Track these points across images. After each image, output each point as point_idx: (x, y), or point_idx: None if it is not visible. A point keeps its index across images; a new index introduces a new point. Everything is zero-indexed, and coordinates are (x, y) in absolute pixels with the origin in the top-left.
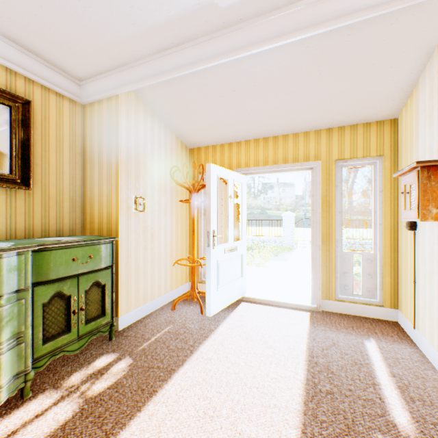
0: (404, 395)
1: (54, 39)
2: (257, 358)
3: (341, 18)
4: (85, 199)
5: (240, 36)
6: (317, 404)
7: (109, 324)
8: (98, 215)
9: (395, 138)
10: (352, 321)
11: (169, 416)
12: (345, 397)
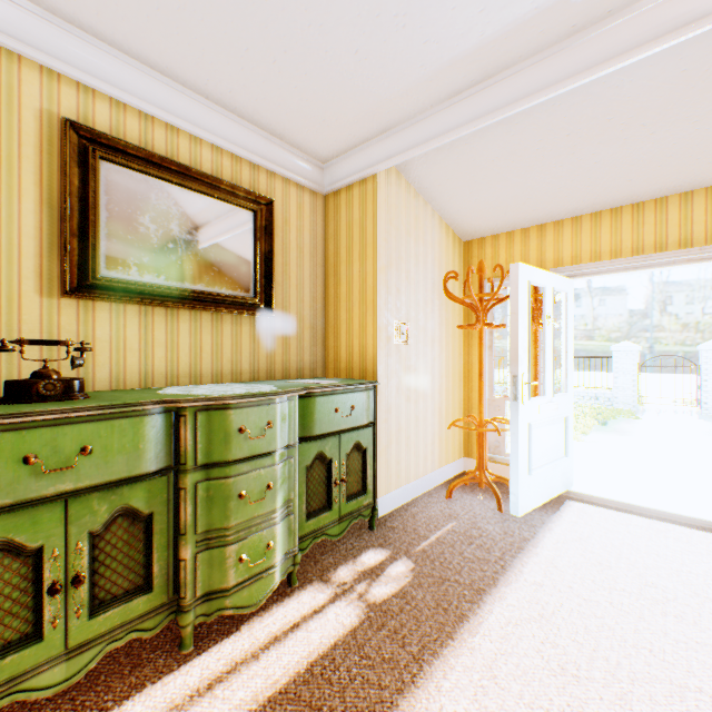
0: None
1: (308, 113)
2: (632, 600)
3: None
4: (327, 327)
5: (603, 40)
6: None
7: (370, 507)
8: (346, 349)
9: None
10: None
11: (501, 657)
12: None
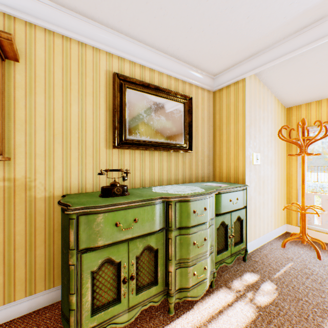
0: None
1: (212, 53)
2: None
3: None
4: (214, 156)
5: None
6: None
7: (244, 249)
8: (226, 167)
9: None
10: None
11: None
12: None
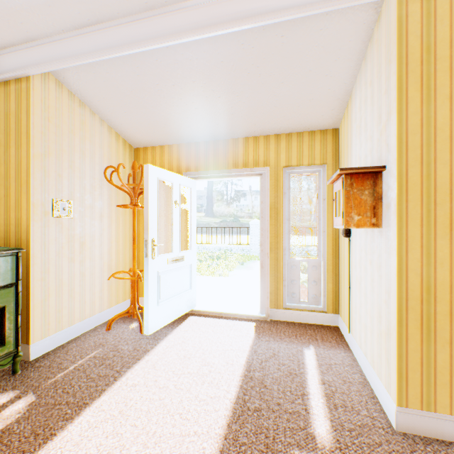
0: (329, 403)
1: None
2: (190, 378)
3: (268, 14)
4: None
5: (167, 21)
6: (242, 424)
7: (12, 355)
8: (5, 221)
9: (336, 147)
10: (297, 329)
11: None
12: (272, 412)
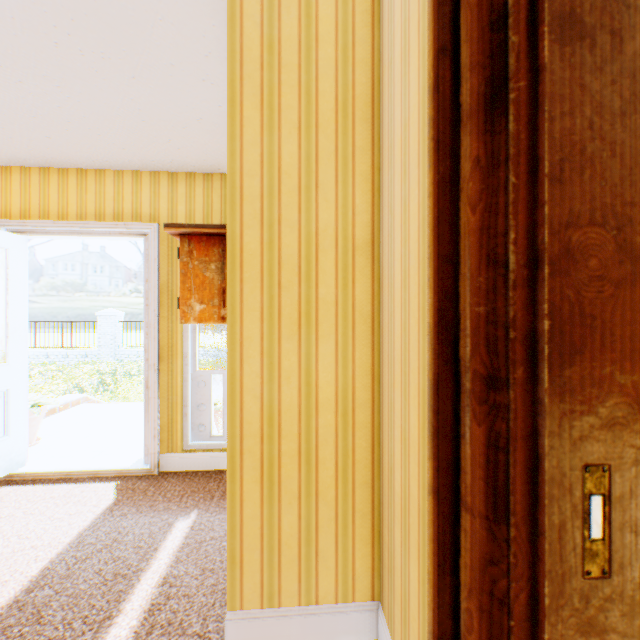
0: (144, 626)
1: None
2: None
3: None
4: None
5: None
6: None
7: None
8: None
9: None
10: (194, 484)
11: None
12: None
